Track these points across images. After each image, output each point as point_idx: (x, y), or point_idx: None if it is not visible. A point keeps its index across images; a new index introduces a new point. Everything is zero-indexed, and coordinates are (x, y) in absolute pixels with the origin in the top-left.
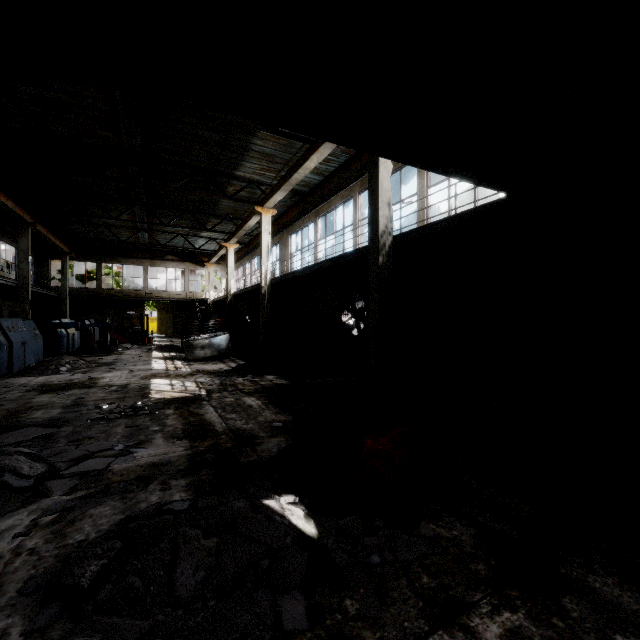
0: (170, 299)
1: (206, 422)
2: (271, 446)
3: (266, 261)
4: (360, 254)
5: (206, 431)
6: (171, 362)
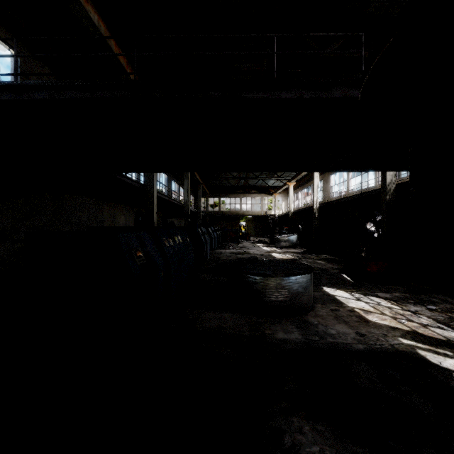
0: (254, 215)
1: None
2: (334, 271)
3: (316, 194)
4: (377, 192)
5: None
6: (270, 248)
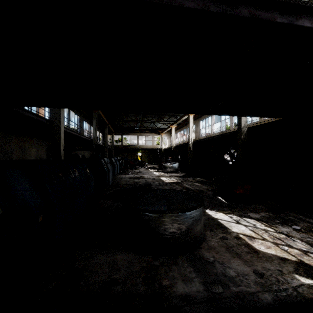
0: (147, 148)
1: (187, 187)
2: (209, 193)
3: (191, 134)
4: (233, 133)
5: (189, 189)
6: (159, 172)
